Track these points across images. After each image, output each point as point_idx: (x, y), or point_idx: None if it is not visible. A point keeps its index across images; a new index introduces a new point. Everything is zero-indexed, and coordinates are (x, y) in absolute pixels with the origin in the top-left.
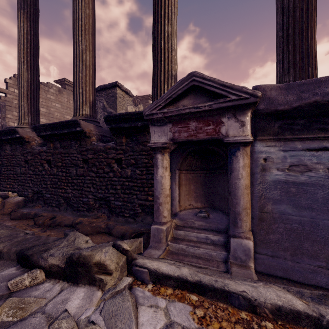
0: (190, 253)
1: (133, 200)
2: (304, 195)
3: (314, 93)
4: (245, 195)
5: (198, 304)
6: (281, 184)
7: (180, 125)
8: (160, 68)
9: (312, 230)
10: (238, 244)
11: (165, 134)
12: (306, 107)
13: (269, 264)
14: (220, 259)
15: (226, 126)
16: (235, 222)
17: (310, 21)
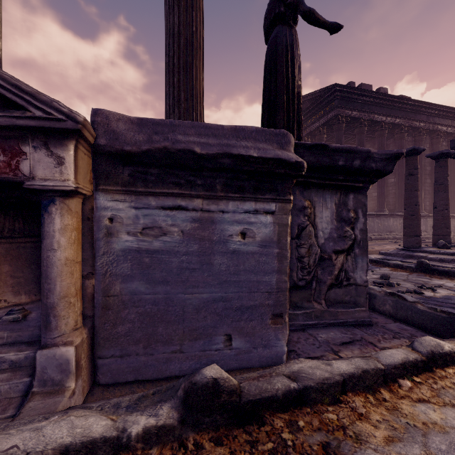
0: None
1: None
2: (158, 265)
3: (166, 137)
4: (66, 275)
5: None
6: (133, 253)
7: None
8: None
9: (167, 309)
10: (49, 359)
11: None
12: (156, 152)
13: (117, 370)
14: (18, 393)
15: (31, 160)
16: (47, 323)
17: (195, 58)
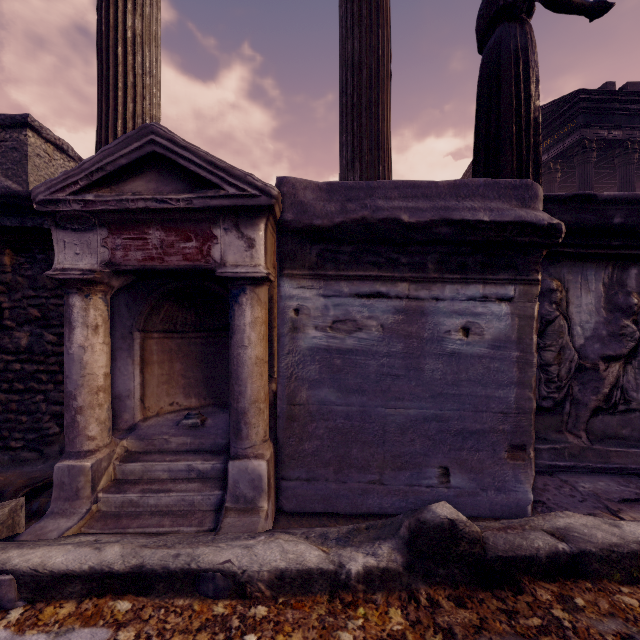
0: (150, 508)
1: (37, 407)
2: (352, 369)
3: (363, 204)
4: (257, 376)
5: (129, 617)
6: (322, 353)
7: (128, 234)
8: (113, 103)
9: (363, 426)
10: (241, 472)
11: (91, 251)
12: (352, 225)
13: (303, 496)
14: (210, 506)
15: (222, 244)
16: (237, 430)
17: (381, 91)
